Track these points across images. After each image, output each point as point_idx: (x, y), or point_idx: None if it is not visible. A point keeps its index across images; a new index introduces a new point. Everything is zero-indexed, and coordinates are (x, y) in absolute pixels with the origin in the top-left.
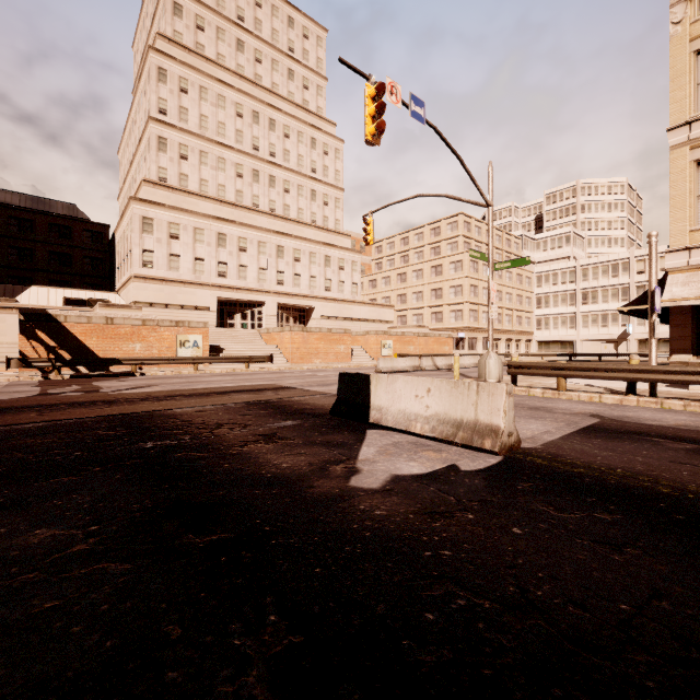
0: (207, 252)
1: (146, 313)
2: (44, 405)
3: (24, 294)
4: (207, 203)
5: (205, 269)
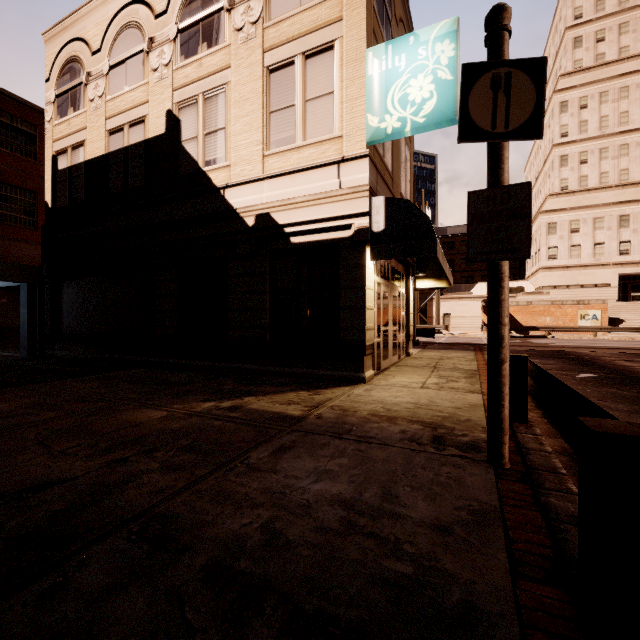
0: (606, 236)
1: (550, 294)
2: (516, 345)
3: (474, 288)
4: (606, 193)
5: (604, 251)
